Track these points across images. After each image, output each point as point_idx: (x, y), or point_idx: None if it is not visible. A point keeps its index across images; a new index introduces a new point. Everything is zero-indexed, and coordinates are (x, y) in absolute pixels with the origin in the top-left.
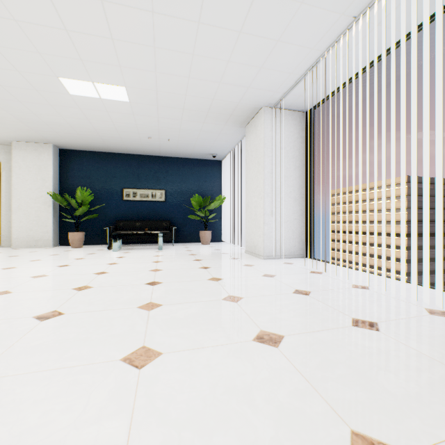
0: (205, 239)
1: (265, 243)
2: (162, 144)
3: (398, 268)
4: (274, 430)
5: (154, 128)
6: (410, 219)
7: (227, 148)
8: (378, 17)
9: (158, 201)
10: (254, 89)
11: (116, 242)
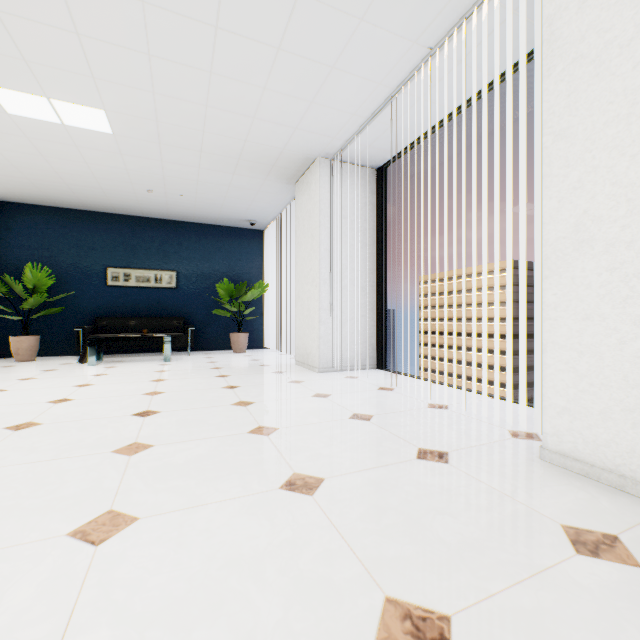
0: (239, 345)
1: (321, 349)
2: (171, 202)
3: (501, 380)
4: (283, 610)
5: (157, 177)
6: (515, 316)
7: (270, 213)
8: (459, 52)
9: (166, 288)
10: (304, 131)
11: (93, 351)
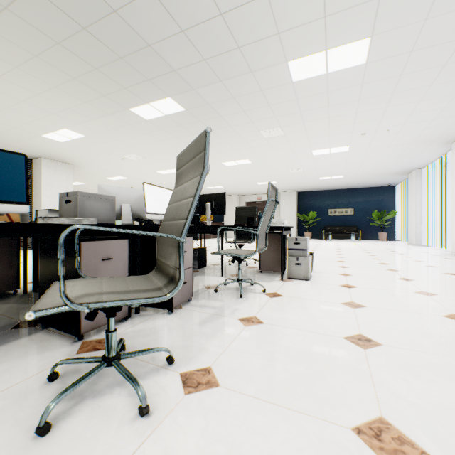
0: (381, 238)
1: (416, 237)
2: (353, 185)
3: None
4: (387, 253)
5: (351, 181)
6: None
7: (397, 181)
8: None
9: (349, 215)
10: (406, 167)
11: (330, 237)
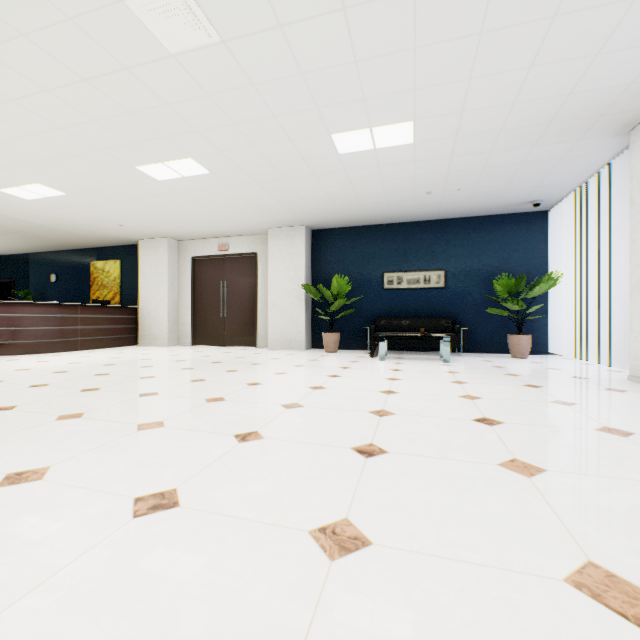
0: (519, 349)
1: None
2: (444, 201)
3: None
4: None
5: (440, 176)
6: None
7: (567, 185)
8: None
9: (434, 288)
10: None
11: (382, 347)
